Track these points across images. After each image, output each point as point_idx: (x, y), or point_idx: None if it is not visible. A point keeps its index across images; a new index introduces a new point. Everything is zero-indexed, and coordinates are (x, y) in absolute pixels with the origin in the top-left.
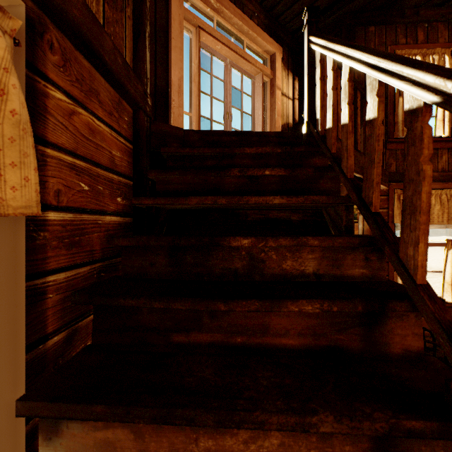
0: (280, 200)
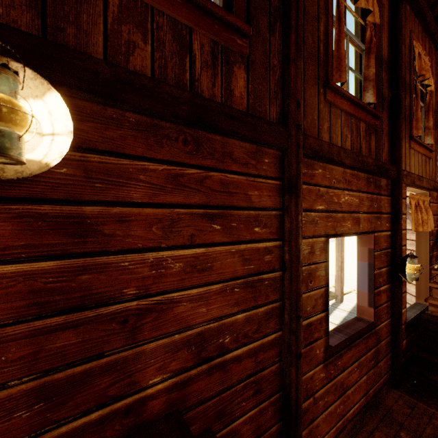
0: None
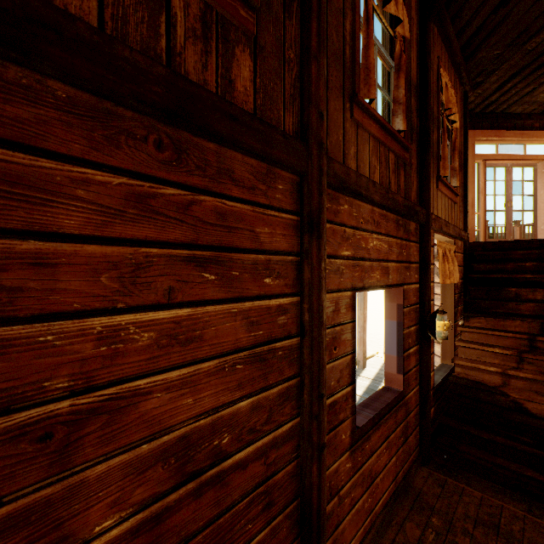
0: (530, 276)
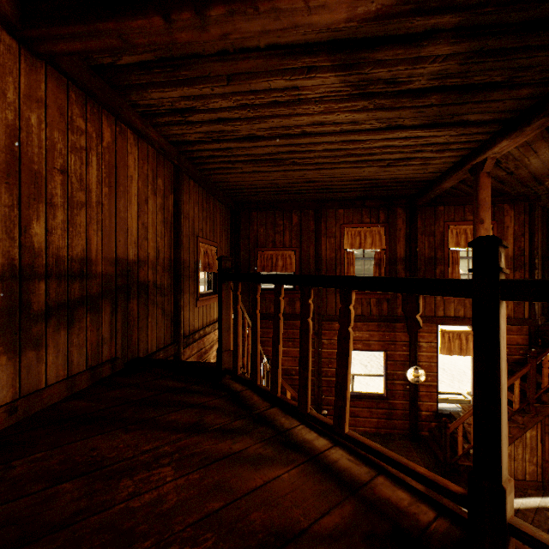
0: None
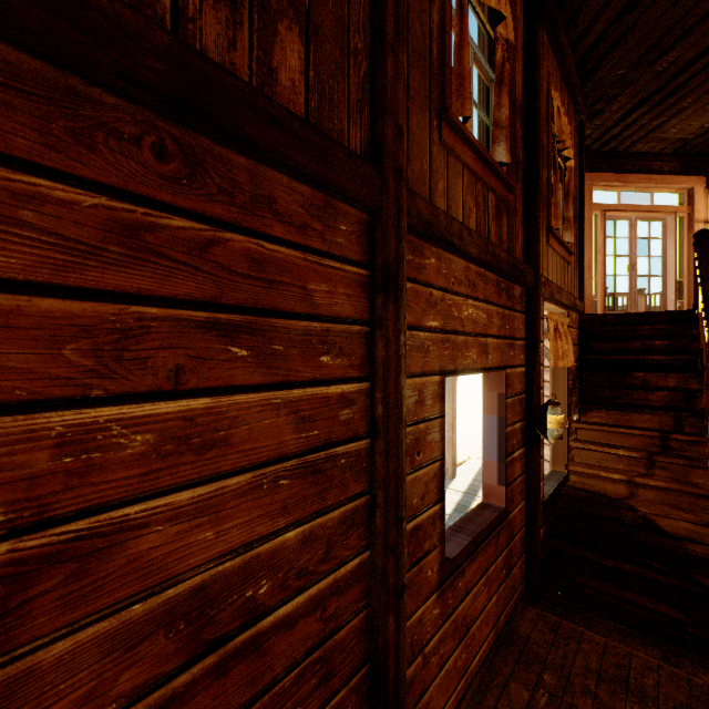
0: (660, 358)
